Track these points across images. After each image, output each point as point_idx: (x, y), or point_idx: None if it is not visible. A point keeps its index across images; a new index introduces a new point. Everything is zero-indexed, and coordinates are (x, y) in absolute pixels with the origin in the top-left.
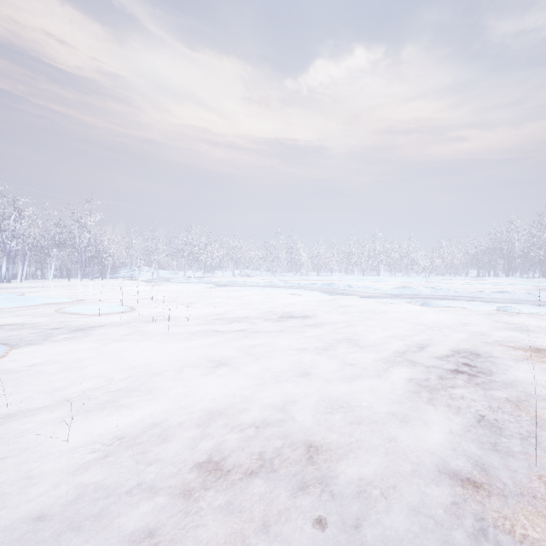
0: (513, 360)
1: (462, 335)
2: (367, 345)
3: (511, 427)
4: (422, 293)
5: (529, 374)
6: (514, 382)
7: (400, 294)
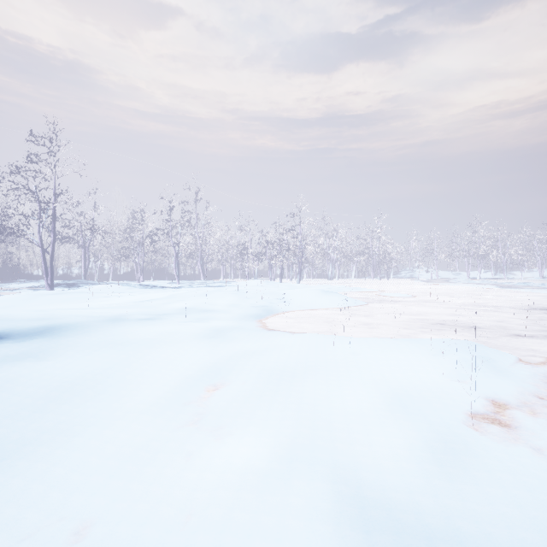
0: None
1: None
2: None
3: None
4: None
5: None
6: None
7: None
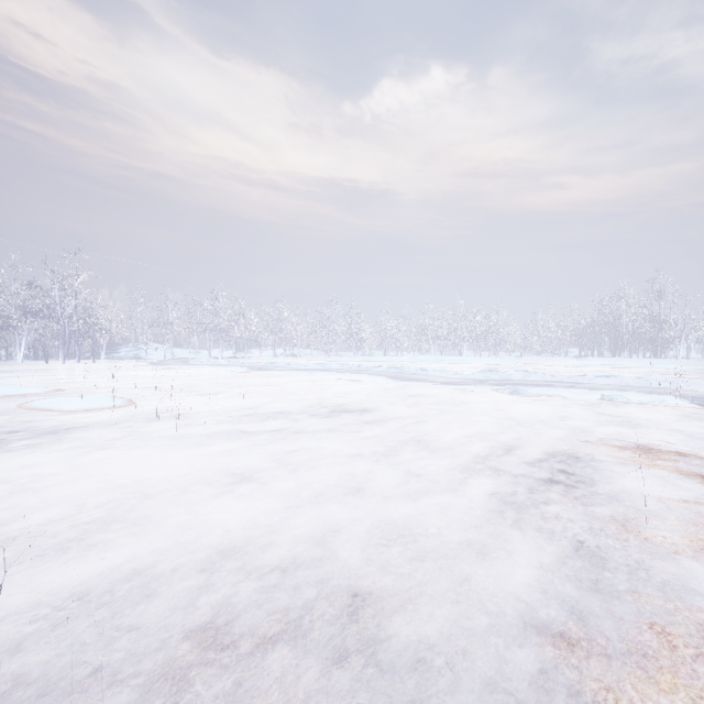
0: (619, 464)
1: (559, 432)
2: (440, 448)
3: (616, 556)
4: (513, 377)
5: (638, 483)
6: (621, 494)
7: (485, 380)
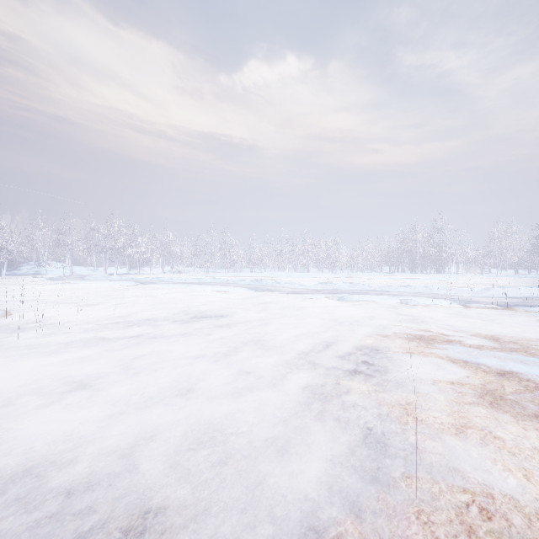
0: (407, 354)
1: (368, 330)
2: (274, 346)
3: (397, 440)
4: (341, 288)
5: (420, 369)
6: (406, 380)
7: (322, 289)
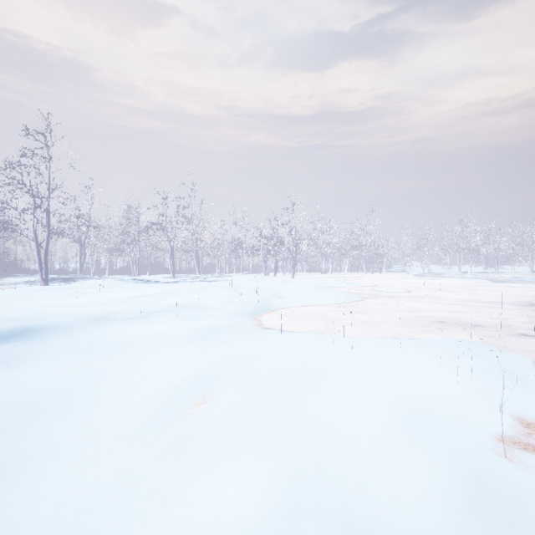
0: None
1: None
2: None
3: None
4: None
5: None
6: None
7: None
